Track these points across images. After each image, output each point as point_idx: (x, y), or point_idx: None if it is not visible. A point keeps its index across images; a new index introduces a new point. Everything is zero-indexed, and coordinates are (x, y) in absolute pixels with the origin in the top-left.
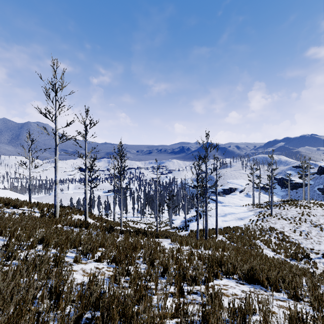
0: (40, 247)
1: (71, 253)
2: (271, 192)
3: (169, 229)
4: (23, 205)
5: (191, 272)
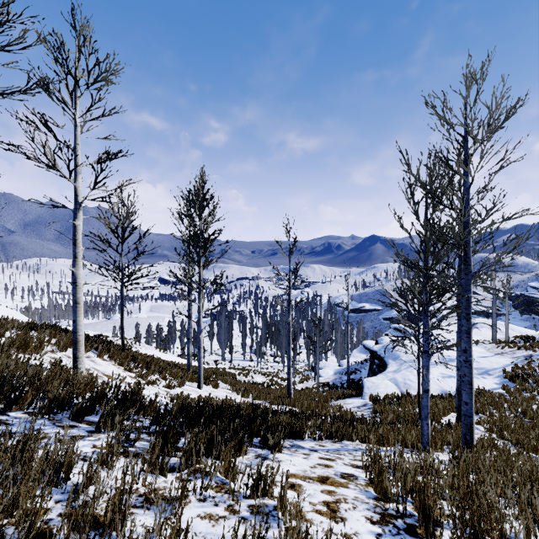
0: None
1: None
2: None
3: (314, 388)
4: None
5: None
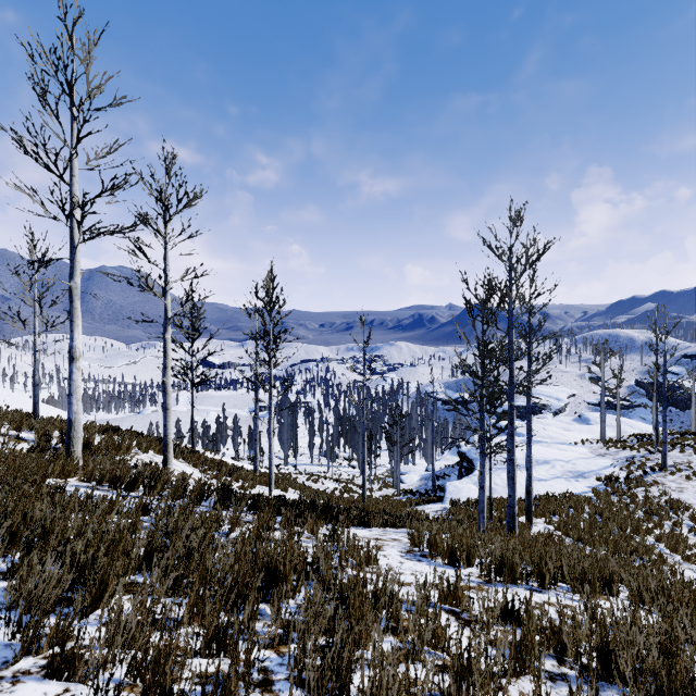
0: None
1: None
2: (664, 406)
3: (394, 496)
4: None
5: None
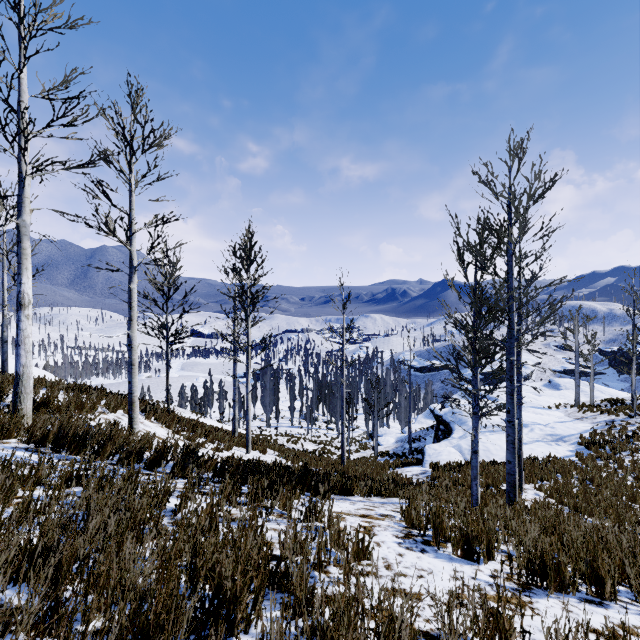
0: None
1: None
2: None
3: (371, 457)
4: None
5: None
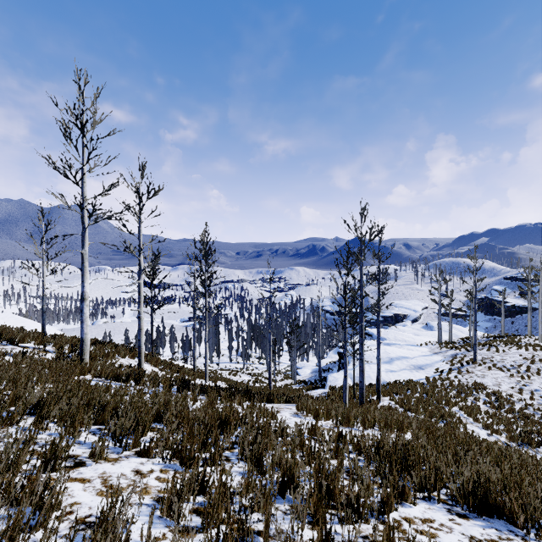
0: (30, 422)
1: (90, 436)
2: (475, 320)
3: (292, 384)
4: (27, 338)
5: (348, 489)
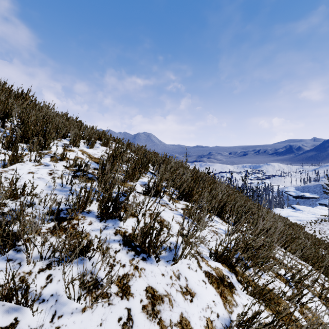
0: None
1: None
2: None
3: None
4: None
5: None
